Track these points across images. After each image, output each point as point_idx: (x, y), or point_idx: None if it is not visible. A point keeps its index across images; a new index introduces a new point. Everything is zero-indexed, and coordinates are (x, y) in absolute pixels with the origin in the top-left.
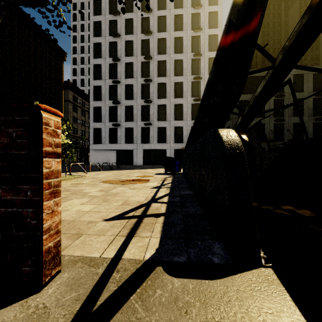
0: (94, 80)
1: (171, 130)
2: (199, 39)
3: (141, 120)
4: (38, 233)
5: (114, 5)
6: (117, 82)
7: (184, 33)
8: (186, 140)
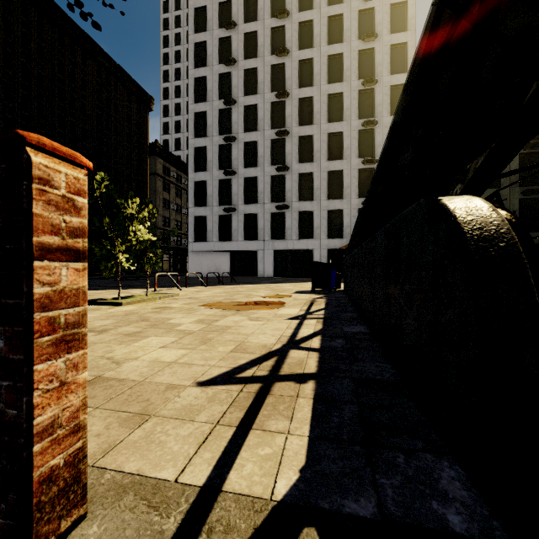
0: (195, 138)
1: (322, 216)
2: (372, 54)
3: (270, 201)
4: (21, 440)
5: (226, 12)
6: (231, 139)
7: (346, 47)
8: (350, 232)
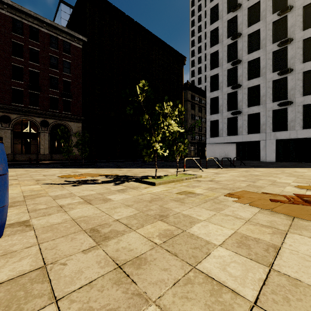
0: (210, 70)
1: None
2: None
3: (272, 101)
4: None
5: None
6: (237, 62)
7: None
8: None
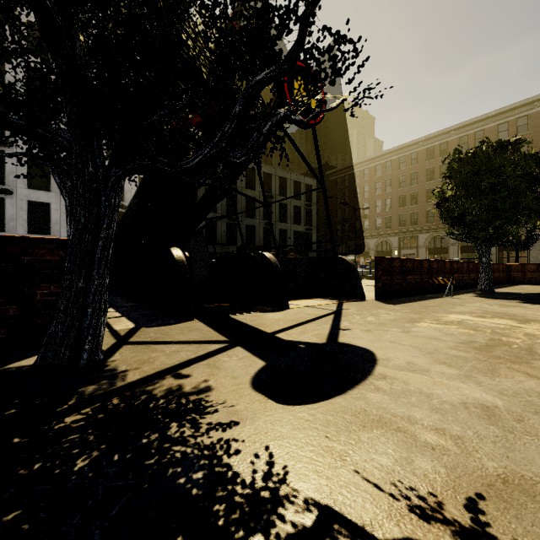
0: None
1: (63, 211)
2: None
3: None
4: None
5: None
6: None
7: None
8: None
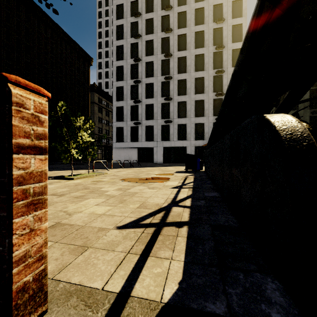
0: (117, 81)
1: (191, 127)
2: (221, 31)
3: (161, 118)
4: (5, 266)
5: (135, 7)
6: (138, 81)
7: (206, 27)
8: (208, 136)
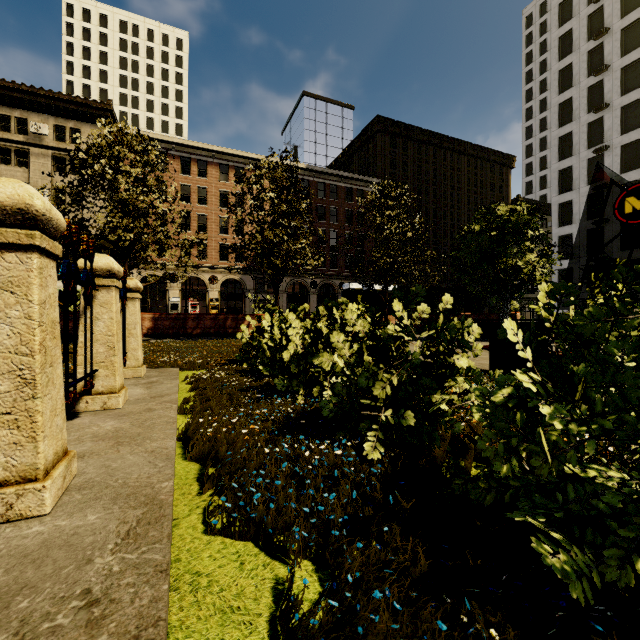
0: (559, 194)
1: None
2: None
3: None
4: None
5: (597, 56)
6: (602, 187)
7: None
8: None
